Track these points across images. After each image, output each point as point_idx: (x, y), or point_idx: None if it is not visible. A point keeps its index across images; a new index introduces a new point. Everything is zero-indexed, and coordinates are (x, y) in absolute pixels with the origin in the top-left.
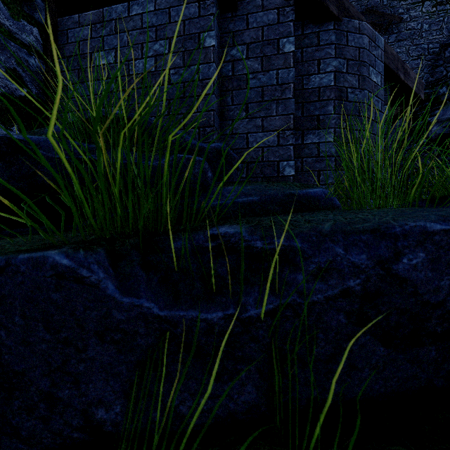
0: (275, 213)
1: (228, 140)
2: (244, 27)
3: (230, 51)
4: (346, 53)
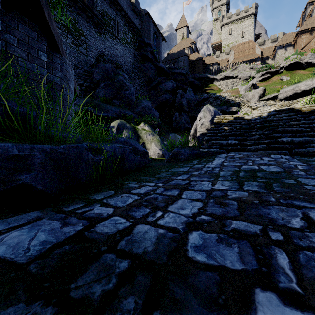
0: (77, 141)
1: None
2: (15, 27)
3: (4, 34)
4: (64, 72)
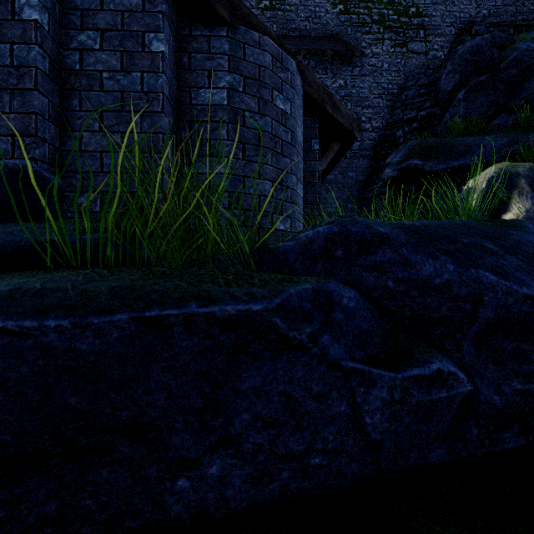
0: None
1: (75, 158)
2: (97, 7)
3: (78, 36)
4: (244, 69)
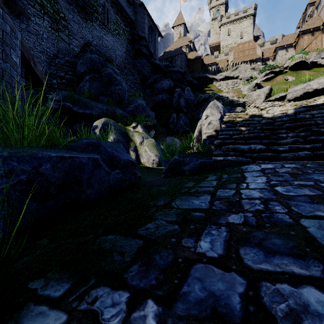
0: None
1: None
2: None
3: None
4: None
